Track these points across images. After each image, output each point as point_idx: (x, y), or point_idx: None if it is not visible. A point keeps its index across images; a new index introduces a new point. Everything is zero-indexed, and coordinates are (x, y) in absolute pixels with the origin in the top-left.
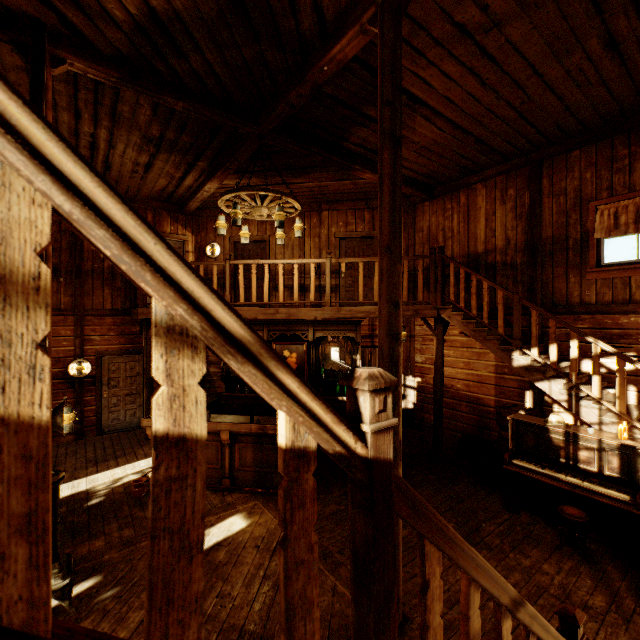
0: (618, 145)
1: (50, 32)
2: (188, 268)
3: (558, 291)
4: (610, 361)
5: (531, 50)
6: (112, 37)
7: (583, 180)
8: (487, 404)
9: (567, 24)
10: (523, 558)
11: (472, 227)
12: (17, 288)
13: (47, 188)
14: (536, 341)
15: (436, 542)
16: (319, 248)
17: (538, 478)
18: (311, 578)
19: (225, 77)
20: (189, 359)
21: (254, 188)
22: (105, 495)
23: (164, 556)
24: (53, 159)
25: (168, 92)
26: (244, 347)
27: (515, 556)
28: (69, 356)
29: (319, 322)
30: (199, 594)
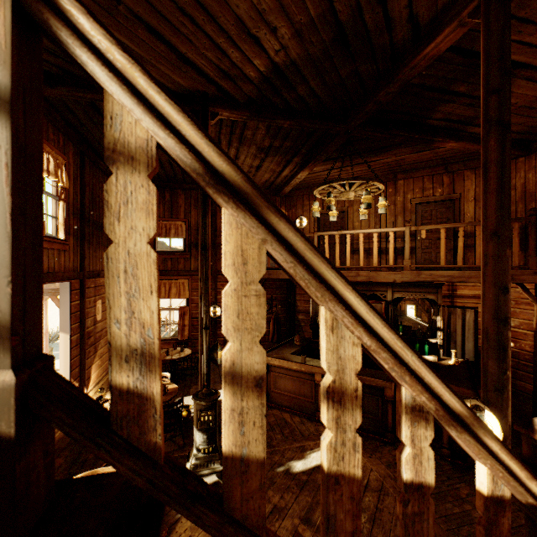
0: None
1: (210, 98)
2: (429, 368)
3: None
4: None
5: None
6: (246, 90)
7: None
8: None
9: None
10: None
11: None
12: (348, 397)
13: (360, 334)
14: None
15: None
16: (394, 214)
17: None
18: None
19: (323, 94)
20: (423, 428)
21: (345, 178)
22: None
23: None
24: (362, 315)
25: (280, 116)
26: (460, 419)
27: None
28: None
29: (397, 284)
30: None
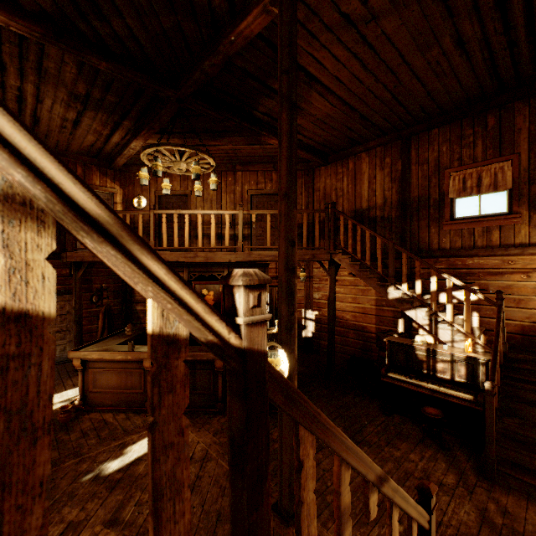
0: (465, 126)
1: None
2: (28, 132)
3: (422, 239)
4: (460, 294)
5: (401, 42)
6: None
7: (441, 152)
8: (369, 331)
9: (427, 23)
10: (395, 451)
11: (358, 188)
12: None
13: None
14: (406, 278)
15: (309, 427)
16: (234, 203)
17: (407, 386)
18: (181, 460)
19: (145, 43)
20: (34, 232)
21: (173, 144)
22: None
23: None
24: None
25: (91, 52)
26: (102, 227)
27: (389, 449)
28: None
29: (233, 264)
30: (45, 478)
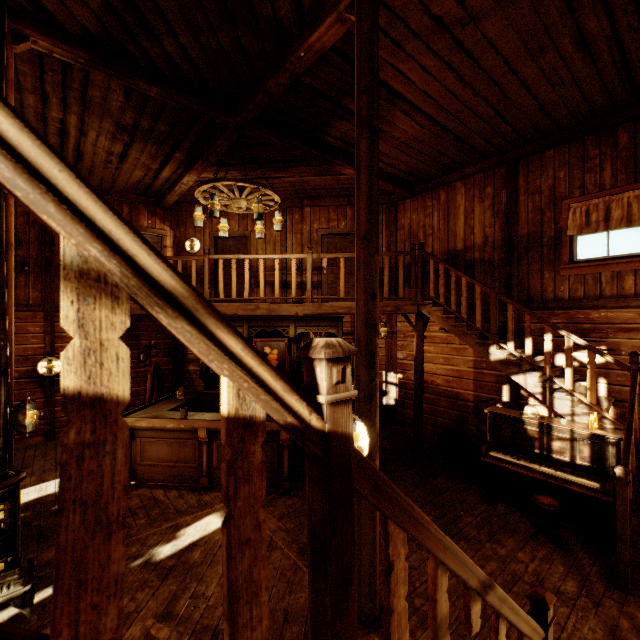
0: (589, 145)
1: (11, 6)
2: (104, 203)
3: (533, 287)
4: (582, 355)
5: (507, 47)
6: (79, 15)
7: (557, 179)
8: (466, 399)
9: (541, 22)
10: (499, 547)
11: (452, 224)
12: None
13: None
14: (512, 335)
15: (400, 522)
16: (301, 244)
17: (514, 469)
18: (258, 559)
19: (201, 63)
20: (108, 310)
21: (232, 179)
22: None
23: (74, 532)
24: None
25: (141, 76)
26: (176, 301)
27: (491, 546)
28: (38, 354)
29: (300, 318)
30: (120, 576)
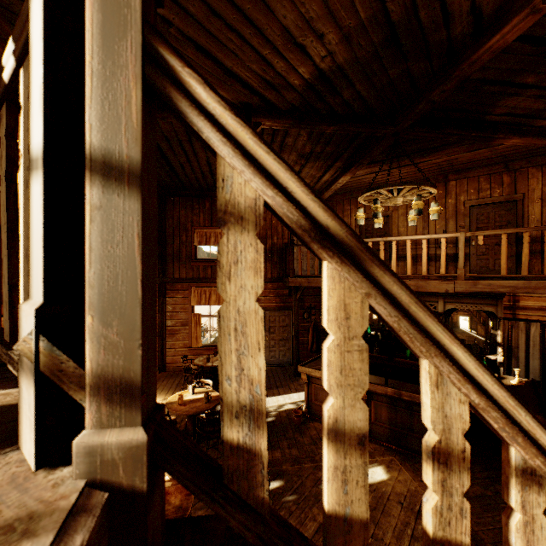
0: None
1: (253, 108)
2: (545, 429)
3: None
4: None
5: None
6: (289, 98)
7: None
8: None
9: None
10: None
11: None
12: (454, 459)
13: (467, 391)
14: None
15: None
16: (445, 218)
17: None
18: None
19: (369, 97)
20: (535, 493)
21: (393, 184)
22: (275, 416)
23: None
24: (470, 371)
25: (323, 122)
26: None
27: None
28: None
29: (450, 294)
30: None
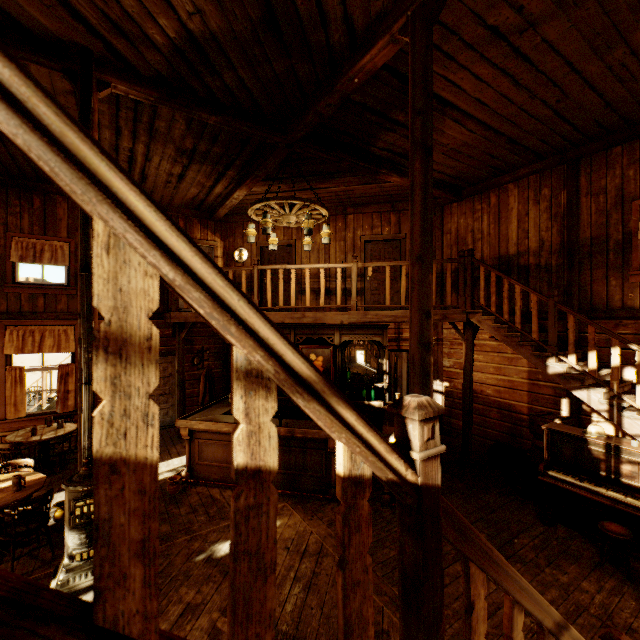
0: None
1: (96, 58)
2: (264, 319)
3: (597, 295)
4: None
5: (569, 48)
6: (152, 60)
7: (625, 178)
8: (519, 411)
9: (609, 19)
10: (560, 574)
11: (503, 228)
12: (135, 349)
13: (157, 261)
14: (573, 348)
15: (481, 565)
16: (344, 251)
17: (576, 491)
18: (366, 598)
19: (256, 91)
20: (263, 399)
21: (283, 197)
22: None
23: (244, 576)
24: (161, 235)
25: (202, 108)
26: (309, 386)
27: (551, 571)
28: None
29: (345, 326)
30: (272, 611)
